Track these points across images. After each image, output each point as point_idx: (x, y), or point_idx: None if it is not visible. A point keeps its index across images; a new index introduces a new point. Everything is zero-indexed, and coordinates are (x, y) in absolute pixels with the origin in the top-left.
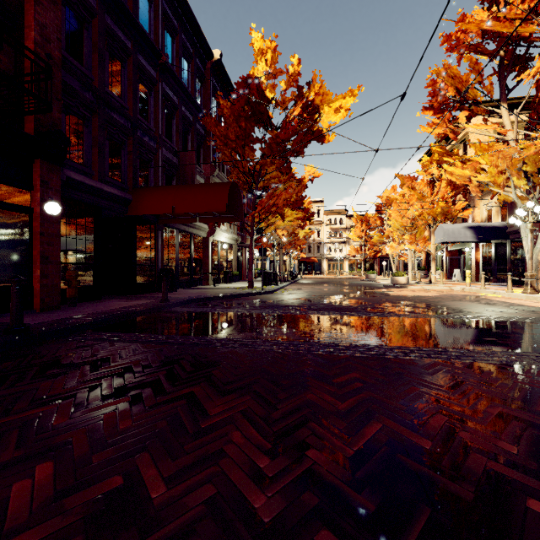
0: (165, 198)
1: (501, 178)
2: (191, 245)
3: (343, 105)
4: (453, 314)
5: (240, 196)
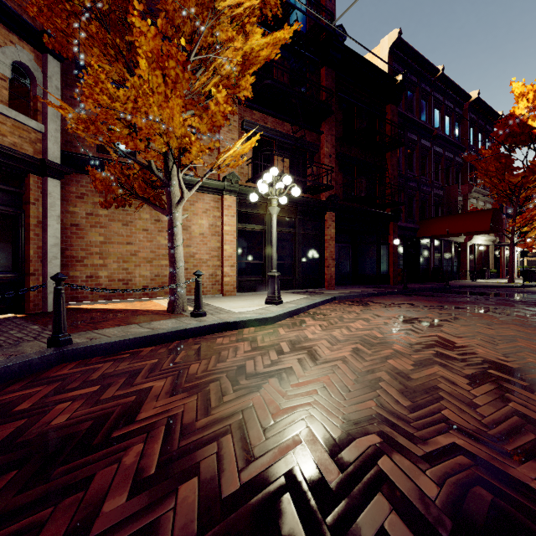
0: (442, 225)
1: None
2: (451, 250)
3: None
4: None
5: (501, 215)
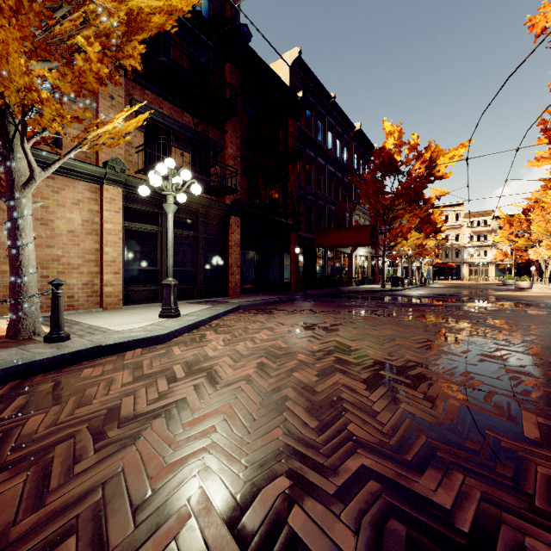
0: (334, 237)
1: None
2: (341, 260)
3: (456, 154)
4: (507, 301)
5: (377, 231)
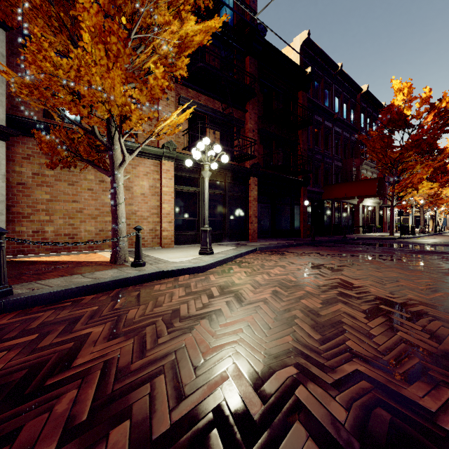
0: (341, 190)
1: None
2: (347, 210)
3: None
4: None
5: (384, 183)
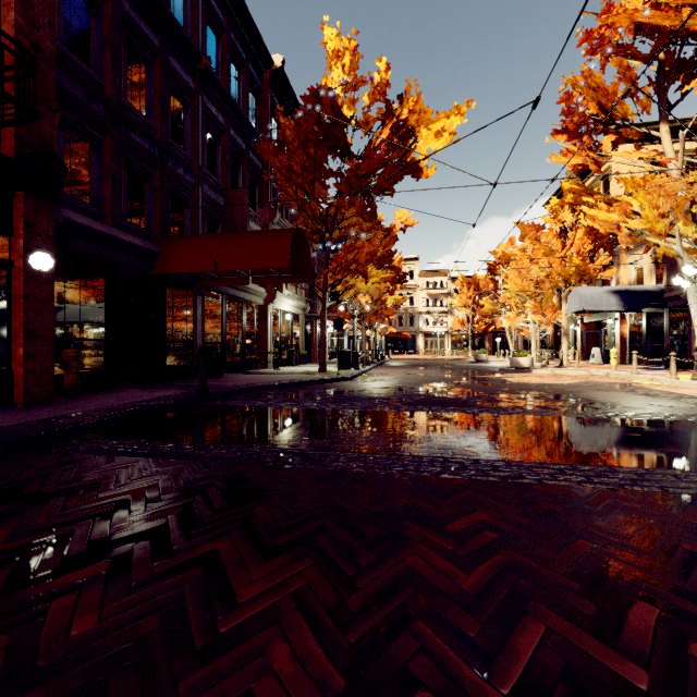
0: (205, 250)
1: (661, 224)
2: (242, 316)
3: (447, 127)
4: (605, 410)
5: (308, 248)
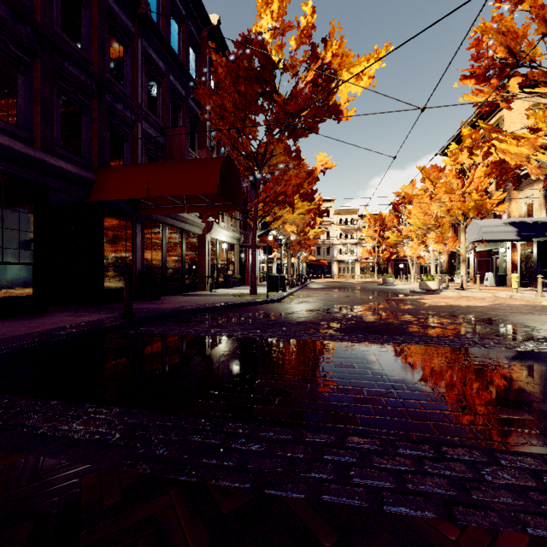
0: (138, 177)
1: None
2: (182, 244)
3: (367, 71)
4: None
5: (238, 177)
